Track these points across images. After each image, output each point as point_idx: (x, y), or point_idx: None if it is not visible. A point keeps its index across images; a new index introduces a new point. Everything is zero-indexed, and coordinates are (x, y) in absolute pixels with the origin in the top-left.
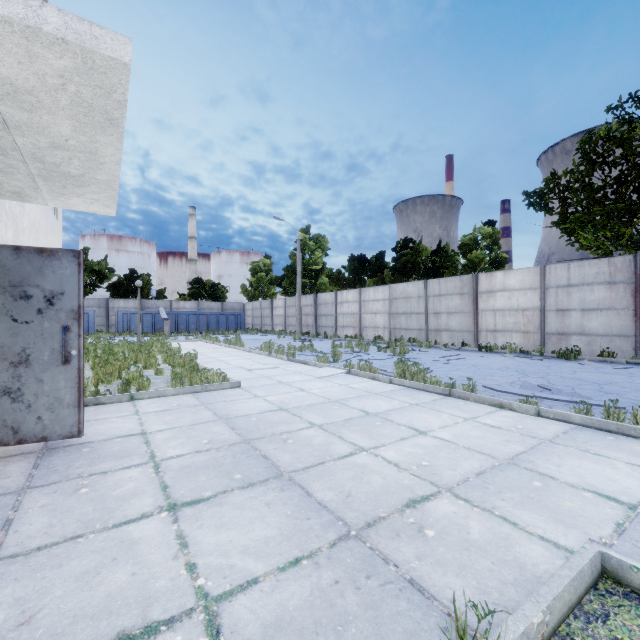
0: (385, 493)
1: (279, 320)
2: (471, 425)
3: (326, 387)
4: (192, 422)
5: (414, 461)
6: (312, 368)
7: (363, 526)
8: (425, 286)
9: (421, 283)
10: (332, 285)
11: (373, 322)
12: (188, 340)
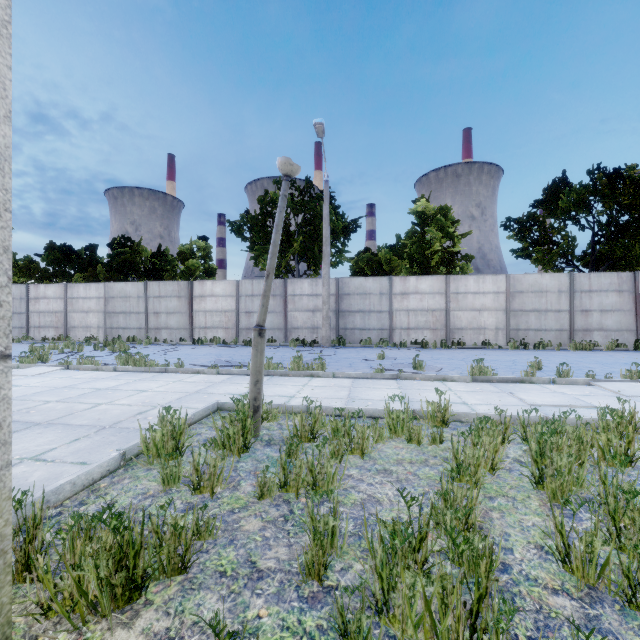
0: (123, 414)
1: None
2: (178, 383)
3: (46, 381)
4: None
5: (140, 402)
6: (15, 370)
7: (113, 424)
8: (145, 287)
9: (141, 284)
10: (17, 275)
11: (84, 321)
12: None
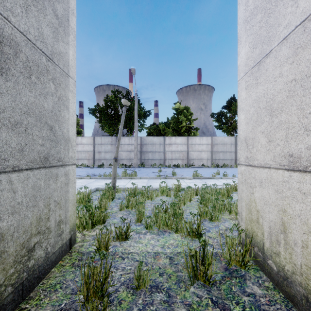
0: None
1: None
2: None
3: None
4: None
5: None
6: None
7: None
8: None
9: None
10: None
11: None
12: None
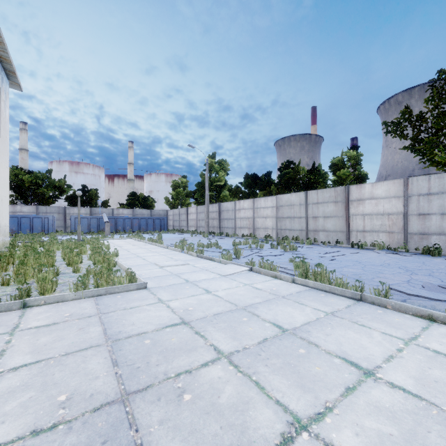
0: None
1: (192, 223)
2: (421, 355)
3: (231, 288)
4: (68, 348)
5: None
6: (217, 264)
7: None
8: (305, 196)
9: (302, 194)
10: (232, 197)
11: (264, 224)
12: (121, 238)
